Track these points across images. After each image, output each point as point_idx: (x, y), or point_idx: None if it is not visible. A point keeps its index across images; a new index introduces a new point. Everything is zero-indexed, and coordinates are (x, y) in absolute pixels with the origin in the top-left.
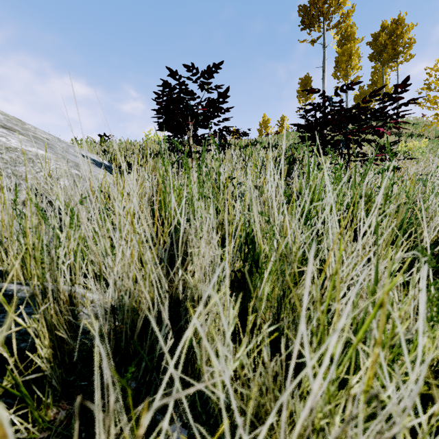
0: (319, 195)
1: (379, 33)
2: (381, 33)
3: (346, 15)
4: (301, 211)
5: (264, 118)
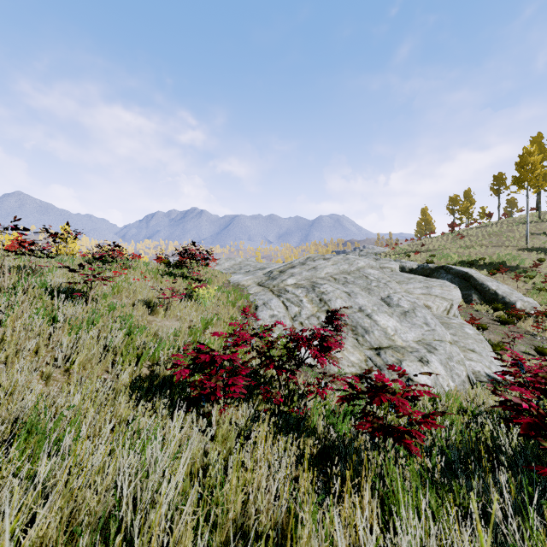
0: (546, 294)
1: None
2: None
3: (541, 187)
4: (545, 295)
5: (453, 197)
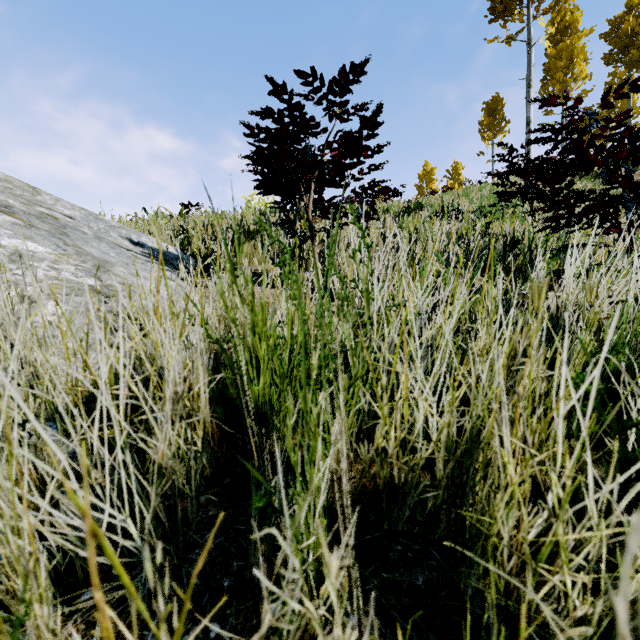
0: None
1: (623, 17)
2: (627, 17)
3: None
4: None
5: (426, 167)
